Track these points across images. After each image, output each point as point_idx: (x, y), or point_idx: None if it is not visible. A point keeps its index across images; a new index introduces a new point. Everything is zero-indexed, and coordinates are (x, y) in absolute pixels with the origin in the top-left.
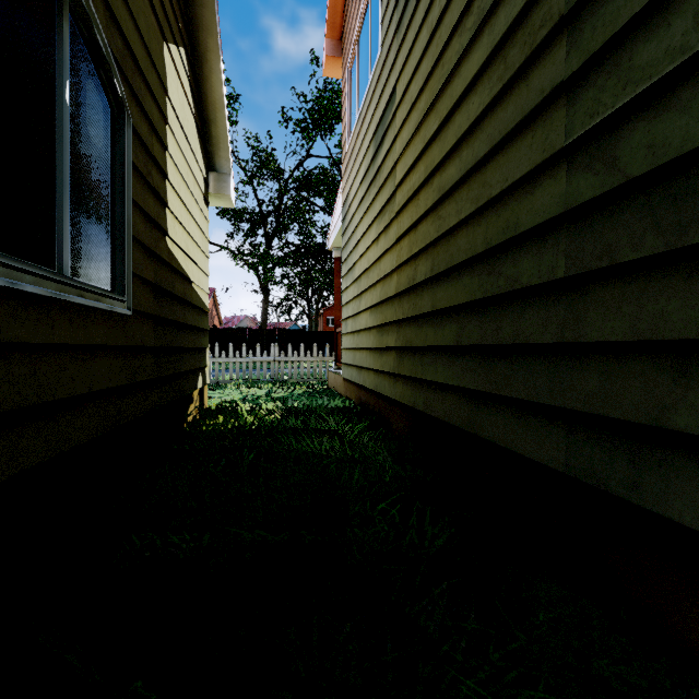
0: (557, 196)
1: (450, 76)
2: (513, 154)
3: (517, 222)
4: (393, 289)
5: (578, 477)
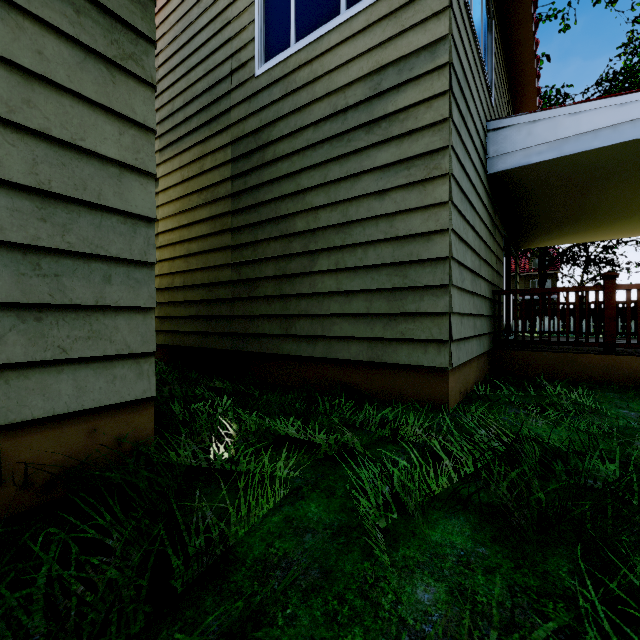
0: (229, 275)
1: (193, 208)
2: (218, 256)
3: (219, 278)
4: (157, 286)
5: (234, 349)
